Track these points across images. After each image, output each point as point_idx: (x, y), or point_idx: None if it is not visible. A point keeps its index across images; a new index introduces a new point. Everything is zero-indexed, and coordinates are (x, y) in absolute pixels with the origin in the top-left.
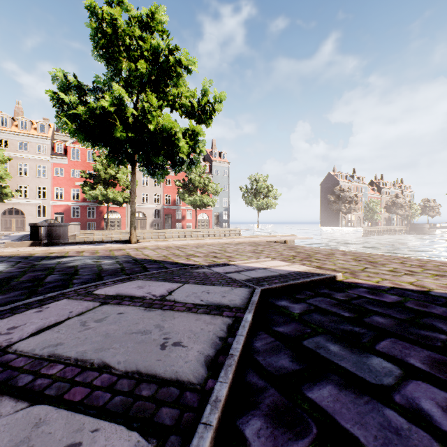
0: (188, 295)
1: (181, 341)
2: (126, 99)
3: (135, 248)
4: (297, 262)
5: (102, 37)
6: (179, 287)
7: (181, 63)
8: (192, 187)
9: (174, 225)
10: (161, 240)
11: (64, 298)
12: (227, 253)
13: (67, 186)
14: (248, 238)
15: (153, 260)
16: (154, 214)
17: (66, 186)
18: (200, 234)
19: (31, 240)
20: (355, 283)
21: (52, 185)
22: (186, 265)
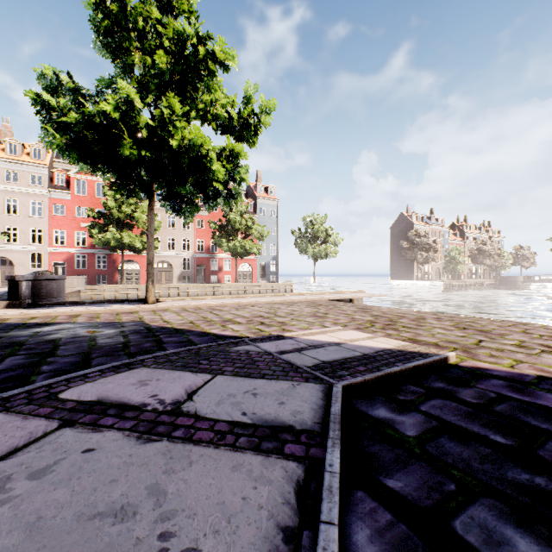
0: (221, 400)
1: (199, 545)
2: (138, 103)
3: (152, 311)
4: (379, 332)
5: (104, 17)
6: (207, 382)
7: (216, 57)
8: (231, 230)
9: (209, 278)
10: (189, 299)
11: (0, 410)
12: (278, 318)
13: (70, 228)
14: (305, 295)
15: (174, 330)
16: (182, 265)
17: (68, 228)
18: (241, 289)
19: (9, 300)
20: (479, 368)
21: (50, 227)
22: (221, 338)
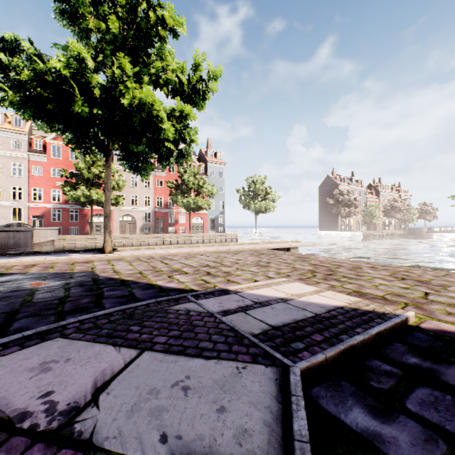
0: (137, 403)
1: None
2: (89, 62)
3: (107, 260)
4: (322, 284)
5: None
6: (128, 365)
7: (165, 23)
8: (185, 188)
9: (167, 229)
10: (145, 248)
11: None
12: (224, 268)
13: (46, 186)
14: (248, 245)
15: (120, 281)
16: (144, 218)
17: (45, 186)
18: (194, 239)
19: None
20: (445, 332)
21: (29, 185)
22: (165, 291)
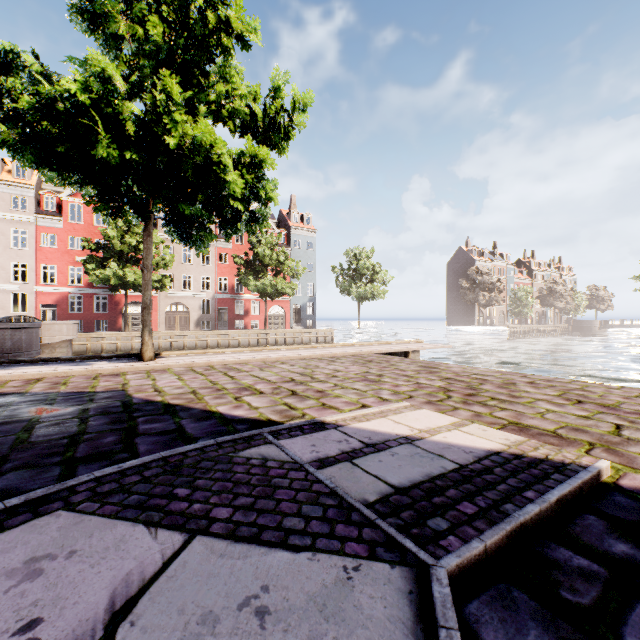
0: None
1: None
2: (119, 83)
3: (146, 372)
4: (462, 410)
5: None
6: (168, 563)
7: (231, 27)
8: (259, 266)
9: (233, 323)
10: (201, 353)
11: None
12: (316, 384)
13: (62, 262)
14: (350, 347)
15: (163, 406)
16: (201, 307)
17: (59, 262)
18: (271, 337)
19: None
20: None
21: (36, 261)
22: (230, 423)
